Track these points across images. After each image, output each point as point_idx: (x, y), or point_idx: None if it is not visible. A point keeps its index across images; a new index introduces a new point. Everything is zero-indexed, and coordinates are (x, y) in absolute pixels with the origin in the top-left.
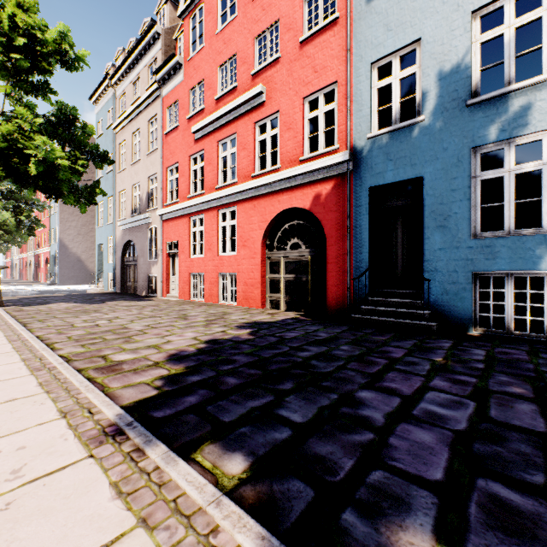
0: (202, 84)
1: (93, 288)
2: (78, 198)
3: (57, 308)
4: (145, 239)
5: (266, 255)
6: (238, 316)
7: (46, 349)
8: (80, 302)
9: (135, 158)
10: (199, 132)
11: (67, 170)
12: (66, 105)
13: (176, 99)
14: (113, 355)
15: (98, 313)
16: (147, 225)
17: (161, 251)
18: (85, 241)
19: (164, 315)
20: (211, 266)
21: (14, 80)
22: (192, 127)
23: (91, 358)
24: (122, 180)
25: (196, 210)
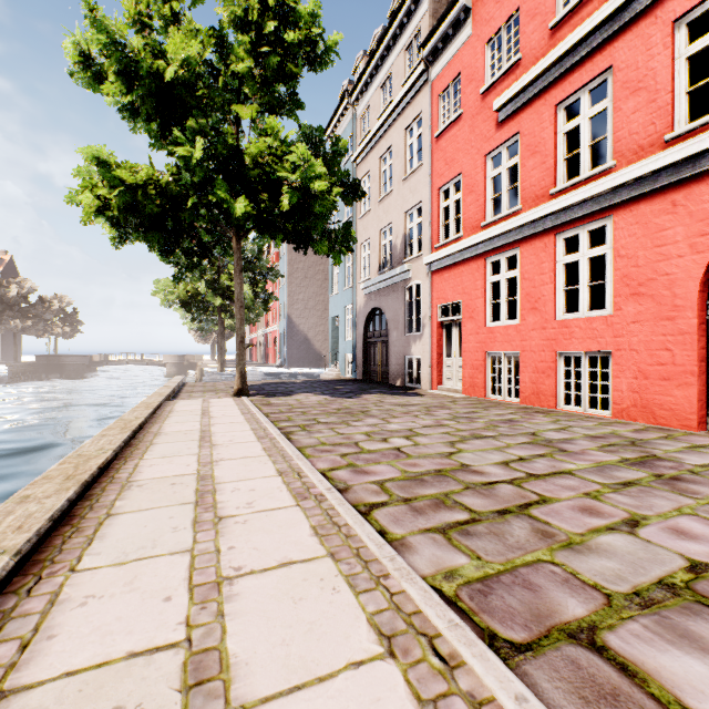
0: (512, 20)
1: (327, 372)
2: (331, 244)
3: (308, 402)
4: (400, 304)
5: (708, 312)
6: (694, 455)
7: (406, 573)
8: (328, 393)
9: (383, 192)
10: (509, 105)
11: (324, 198)
12: (311, 125)
13: (457, 73)
14: (624, 645)
15: (371, 417)
16: (403, 282)
17: (430, 319)
18: (312, 316)
19: (496, 434)
20: (537, 339)
21: (260, 96)
22: (496, 101)
23: (560, 646)
24: (365, 227)
25: (501, 244)
